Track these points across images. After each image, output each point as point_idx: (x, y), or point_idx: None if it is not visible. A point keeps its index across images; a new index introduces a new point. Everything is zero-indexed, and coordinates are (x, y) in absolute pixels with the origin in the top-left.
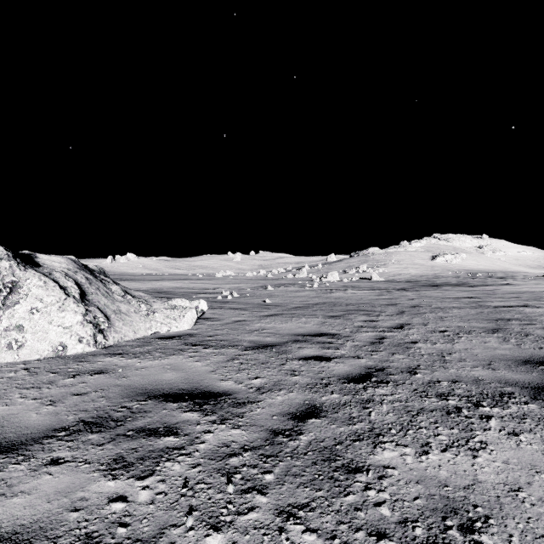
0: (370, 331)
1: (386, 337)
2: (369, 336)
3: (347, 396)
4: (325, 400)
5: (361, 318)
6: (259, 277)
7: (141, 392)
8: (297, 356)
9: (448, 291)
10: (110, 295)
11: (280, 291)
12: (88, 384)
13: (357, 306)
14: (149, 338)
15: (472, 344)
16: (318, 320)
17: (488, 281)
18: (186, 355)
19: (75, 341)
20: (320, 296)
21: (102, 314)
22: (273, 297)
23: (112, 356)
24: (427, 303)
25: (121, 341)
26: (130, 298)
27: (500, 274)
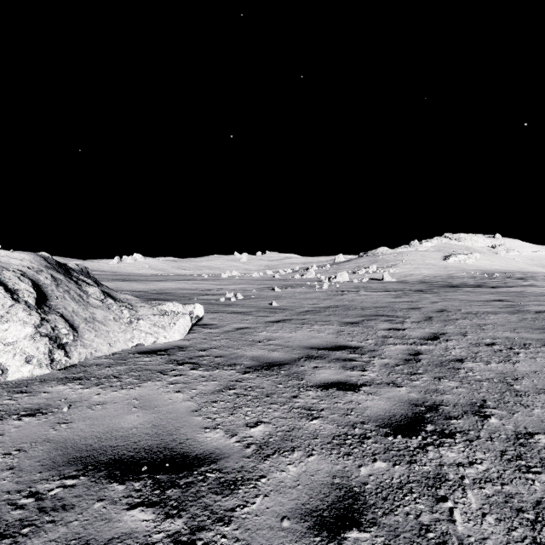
0: (398, 343)
1: (421, 353)
2: (399, 350)
3: (399, 466)
4: (366, 477)
5: (384, 325)
6: (266, 278)
7: (77, 455)
8: (313, 382)
9: (471, 293)
10: (83, 299)
11: (288, 293)
12: (4, 438)
13: (375, 310)
14: (127, 353)
15: (538, 364)
16: (333, 328)
17: (508, 282)
18: (166, 381)
19: (20, 361)
20: (331, 298)
21: (66, 324)
22: (280, 300)
23: (67, 383)
24: (455, 306)
25: (90, 357)
26: (111, 303)
27: (518, 275)
